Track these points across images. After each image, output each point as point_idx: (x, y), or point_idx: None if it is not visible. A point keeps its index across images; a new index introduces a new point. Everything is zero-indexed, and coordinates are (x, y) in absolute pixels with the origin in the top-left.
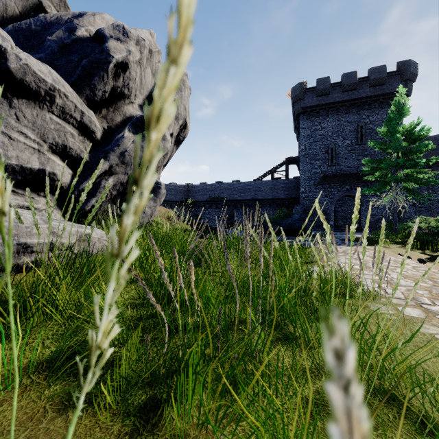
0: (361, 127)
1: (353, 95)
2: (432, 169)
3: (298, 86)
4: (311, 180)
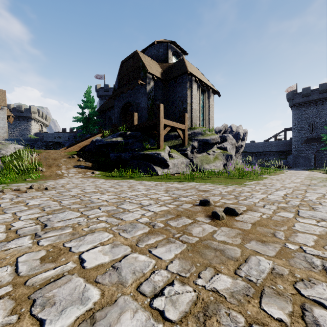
0: None
1: (326, 95)
2: None
3: (290, 93)
4: (299, 141)
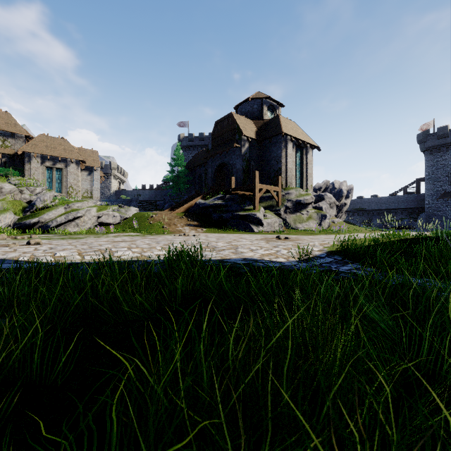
0: None
1: None
2: None
3: (421, 134)
4: (434, 195)
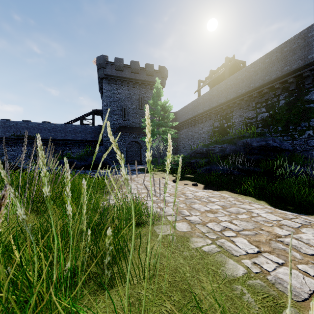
0: (141, 98)
1: (137, 76)
2: (173, 129)
3: (102, 57)
4: (111, 128)
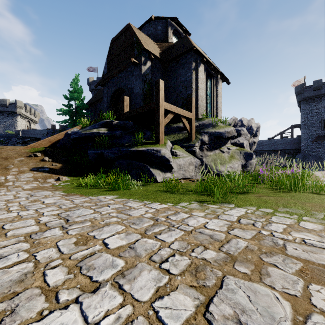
0: None
1: None
2: None
3: (299, 86)
4: (309, 138)
